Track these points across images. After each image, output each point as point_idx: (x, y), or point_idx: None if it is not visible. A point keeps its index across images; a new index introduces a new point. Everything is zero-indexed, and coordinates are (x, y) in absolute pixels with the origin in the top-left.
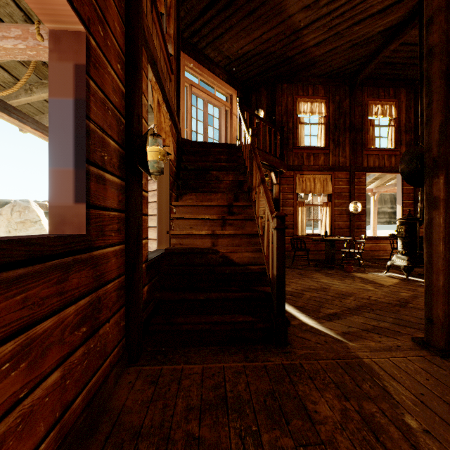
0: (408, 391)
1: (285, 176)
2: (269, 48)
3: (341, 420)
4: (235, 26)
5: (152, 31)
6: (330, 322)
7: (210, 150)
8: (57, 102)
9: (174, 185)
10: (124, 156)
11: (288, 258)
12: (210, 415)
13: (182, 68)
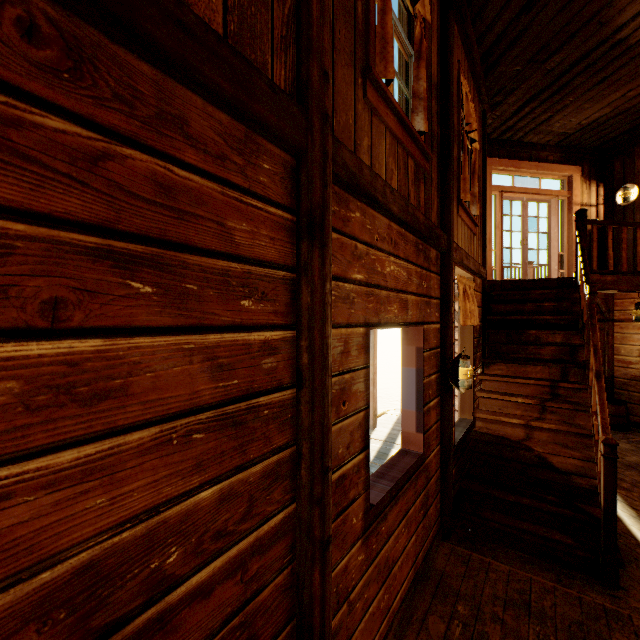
0: None
1: None
2: None
3: None
4: (571, 103)
5: (458, 226)
6: None
7: (528, 293)
8: (406, 369)
9: (478, 343)
10: (439, 376)
11: None
12: (513, 610)
13: (488, 178)
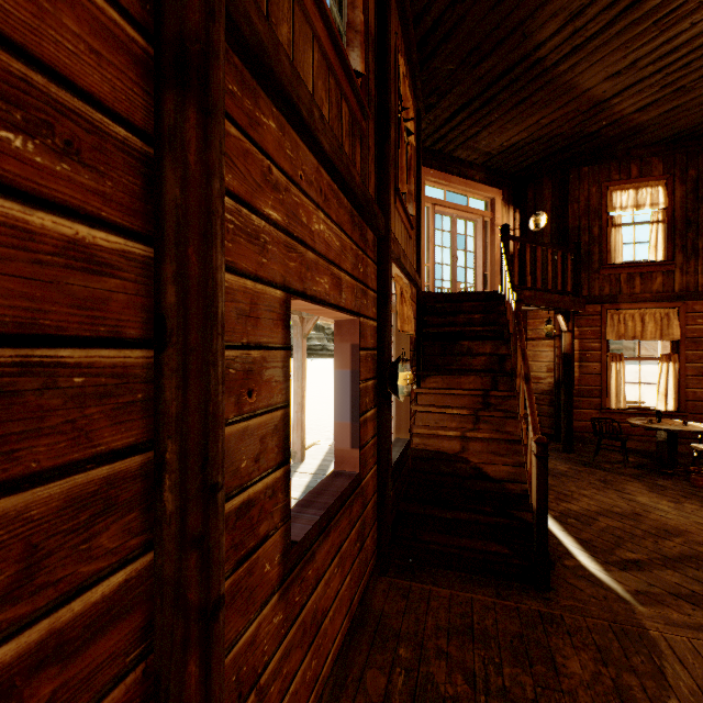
0: (693, 679)
1: (584, 312)
2: (553, 131)
3: (589, 680)
4: (496, 120)
5: (395, 219)
6: (623, 572)
7: (460, 305)
8: (339, 372)
9: (413, 357)
10: (377, 383)
11: (591, 444)
12: (457, 638)
13: (422, 187)
